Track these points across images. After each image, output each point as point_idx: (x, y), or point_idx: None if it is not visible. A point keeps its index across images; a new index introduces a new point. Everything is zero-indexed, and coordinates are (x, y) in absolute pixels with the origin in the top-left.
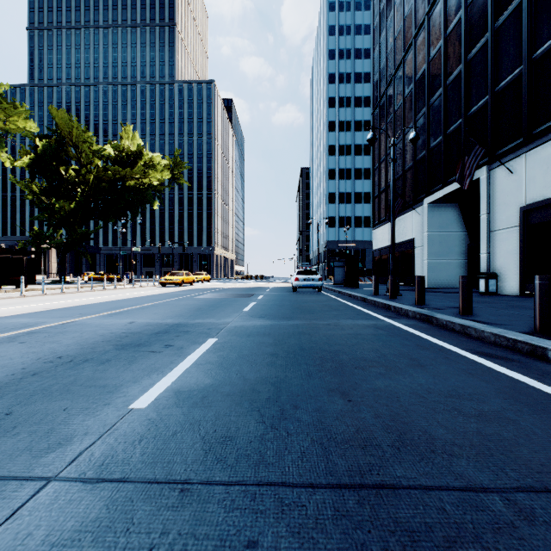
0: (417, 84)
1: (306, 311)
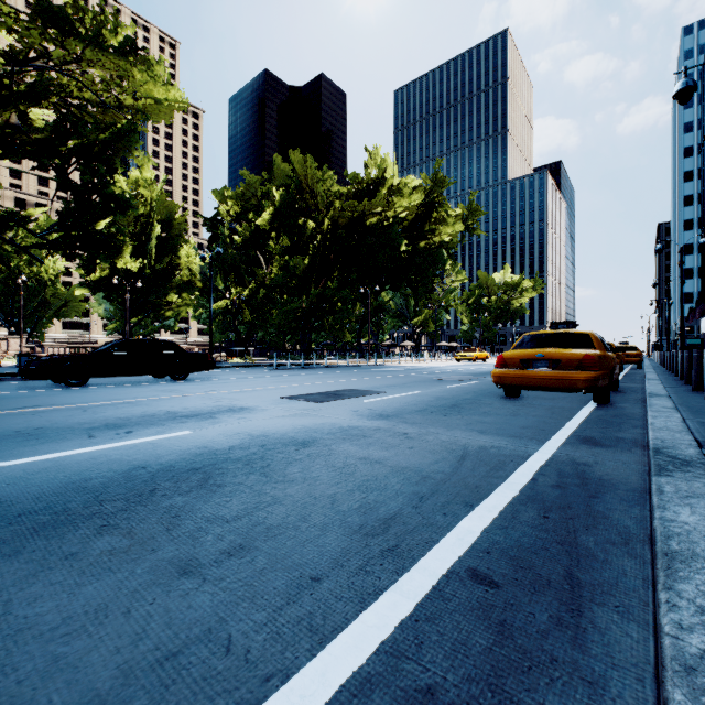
0: None
1: None
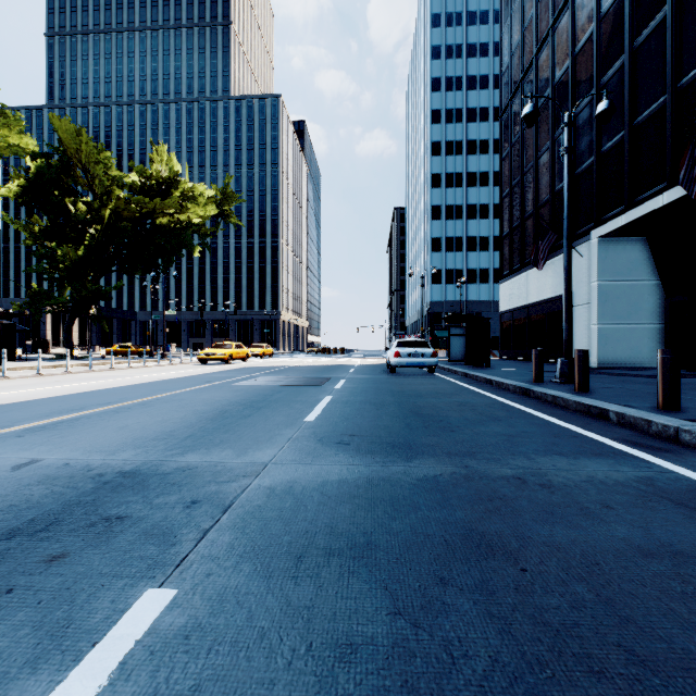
0: (576, 60)
1: (433, 421)
